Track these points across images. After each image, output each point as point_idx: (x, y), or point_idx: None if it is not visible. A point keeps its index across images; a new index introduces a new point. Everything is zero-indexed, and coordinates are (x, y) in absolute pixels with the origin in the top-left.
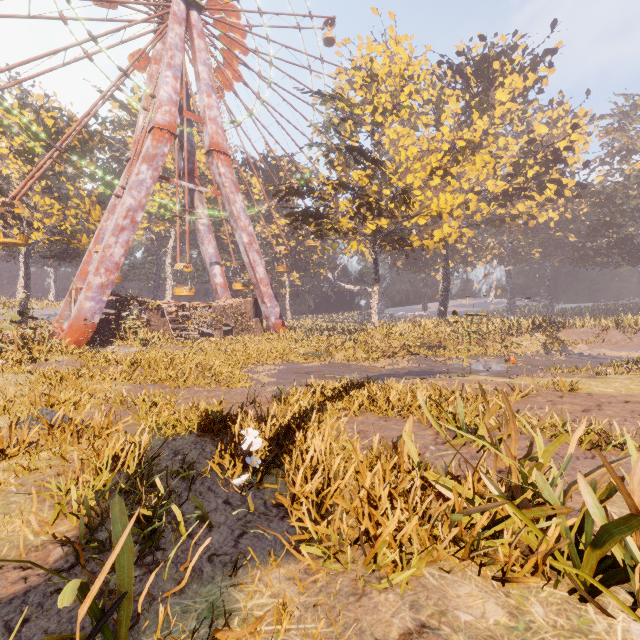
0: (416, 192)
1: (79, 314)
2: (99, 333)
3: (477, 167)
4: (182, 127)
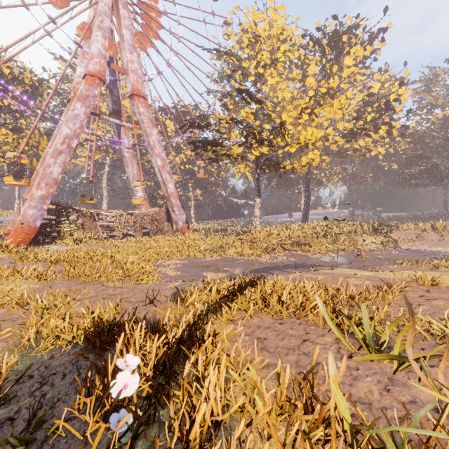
0: (289, 127)
1: (23, 219)
2: (42, 234)
3: (335, 109)
4: (111, 77)
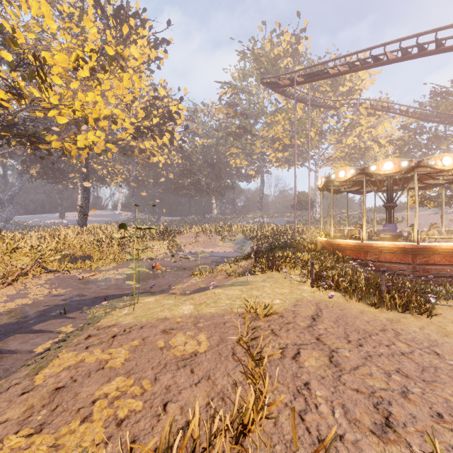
0: (56, 79)
1: None
2: None
3: (125, 85)
4: None
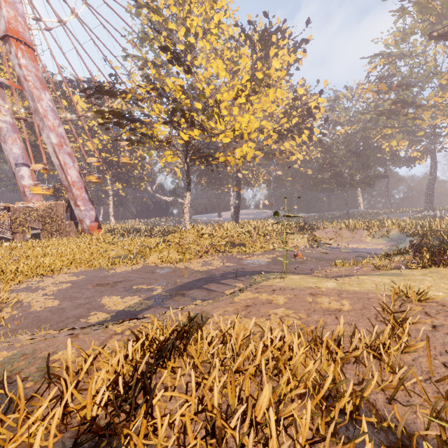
0: (223, 111)
1: None
2: None
3: (270, 99)
4: None
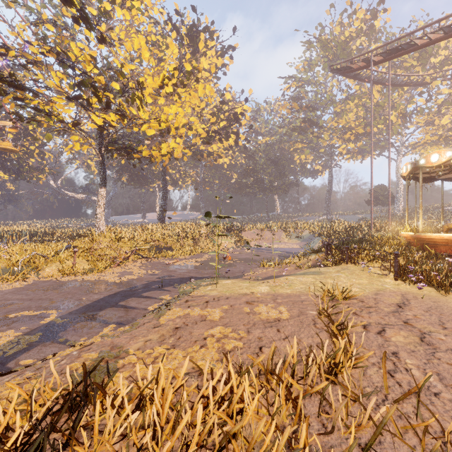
0: (147, 98)
1: None
2: None
3: (199, 95)
4: None
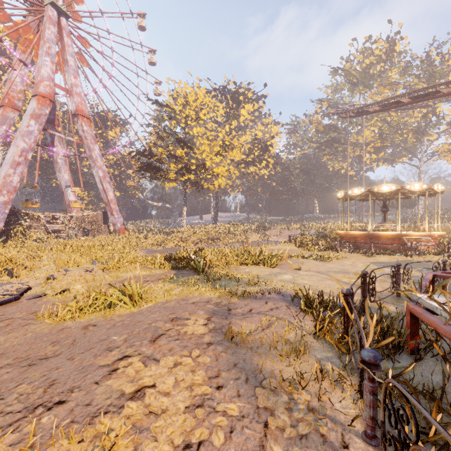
0: (207, 162)
1: None
2: None
3: (234, 154)
4: None
